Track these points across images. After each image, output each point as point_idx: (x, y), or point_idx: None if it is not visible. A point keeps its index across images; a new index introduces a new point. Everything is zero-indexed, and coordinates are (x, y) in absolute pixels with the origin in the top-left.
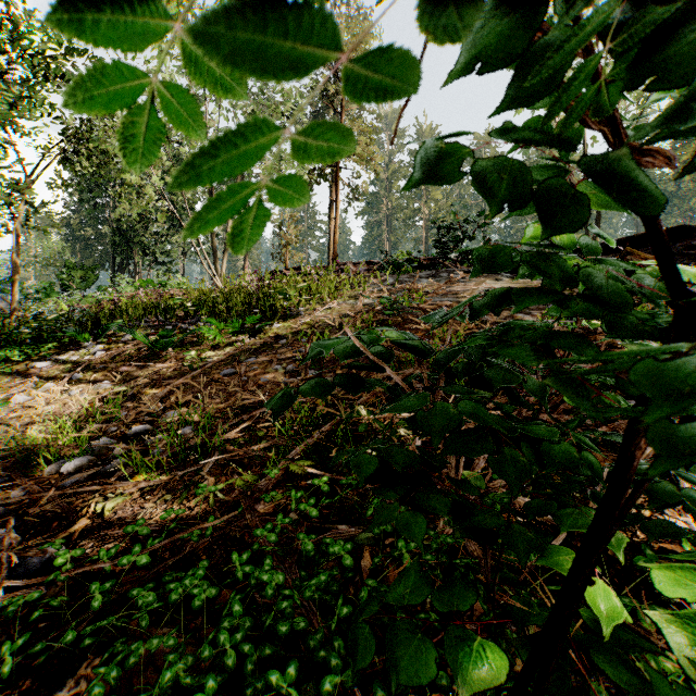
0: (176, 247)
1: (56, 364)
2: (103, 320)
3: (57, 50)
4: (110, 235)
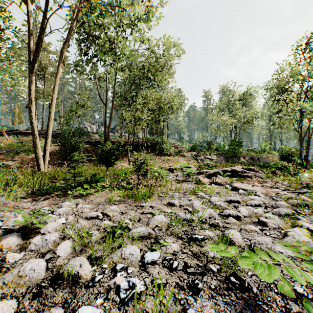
0: None
1: None
2: None
3: None
4: None
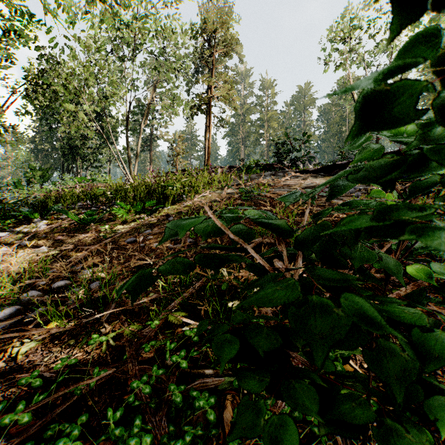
0: (105, 156)
1: (12, 234)
2: (50, 203)
3: (19, 21)
4: (60, 148)
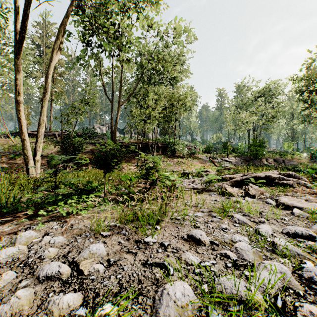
0: None
1: None
2: None
3: None
4: None
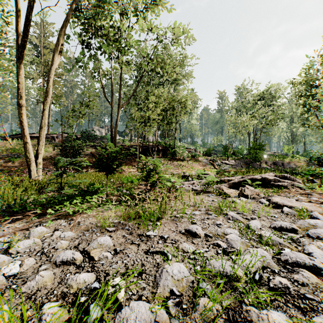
0: None
1: None
2: None
3: None
4: None
